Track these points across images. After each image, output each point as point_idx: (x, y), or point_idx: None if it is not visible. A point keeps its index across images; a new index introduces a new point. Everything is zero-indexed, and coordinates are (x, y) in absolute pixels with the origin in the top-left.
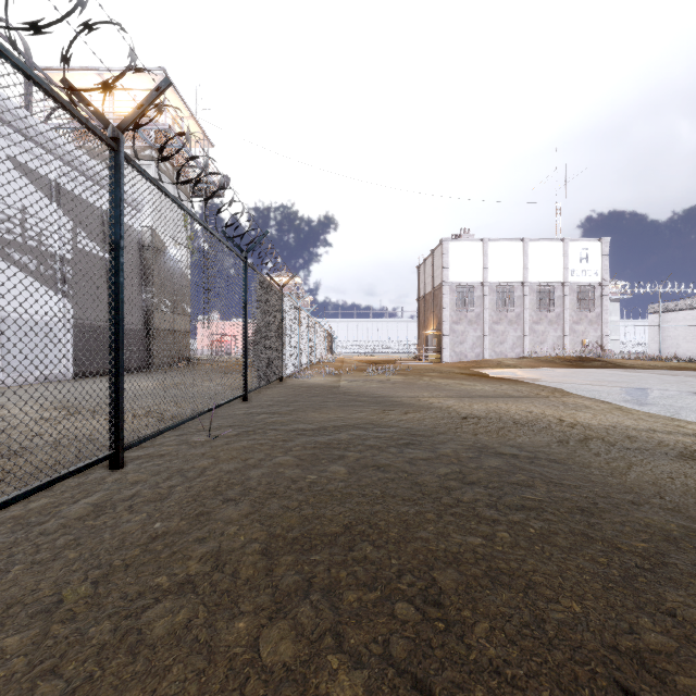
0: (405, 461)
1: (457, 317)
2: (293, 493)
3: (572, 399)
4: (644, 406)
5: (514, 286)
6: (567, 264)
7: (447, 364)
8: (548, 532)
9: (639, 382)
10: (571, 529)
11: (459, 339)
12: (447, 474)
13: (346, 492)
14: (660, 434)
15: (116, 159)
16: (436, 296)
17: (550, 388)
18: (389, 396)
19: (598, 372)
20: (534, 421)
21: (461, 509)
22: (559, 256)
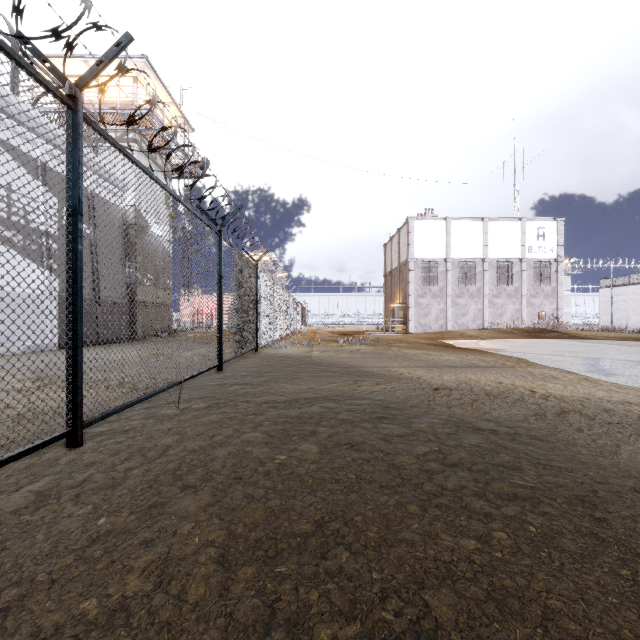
0: (379, 438)
1: (422, 290)
2: (259, 478)
3: (538, 369)
4: (610, 376)
5: (475, 262)
6: (524, 242)
7: (413, 335)
8: (551, 531)
9: (598, 352)
10: (576, 526)
11: (424, 312)
12: (426, 454)
13: (318, 476)
14: (637, 407)
15: (74, 118)
16: (402, 271)
17: (515, 358)
18: (360, 366)
19: (556, 342)
20: (506, 392)
21: (447, 499)
22: (517, 234)
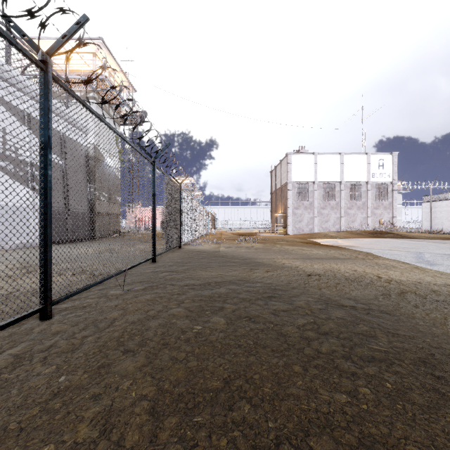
0: (270, 313)
1: (297, 204)
2: (181, 343)
3: (381, 261)
4: (434, 266)
5: (335, 184)
6: (369, 170)
7: (291, 236)
8: (403, 387)
9: (423, 248)
10: (422, 383)
11: (298, 219)
12: (304, 325)
13: (225, 342)
14: None
15: (45, 77)
16: (283, 190)
17: (364, 253)
18: (254, 258)
19: (393, 241)
20: (360, 278)
21: (322, 361)
22: (364, 164)
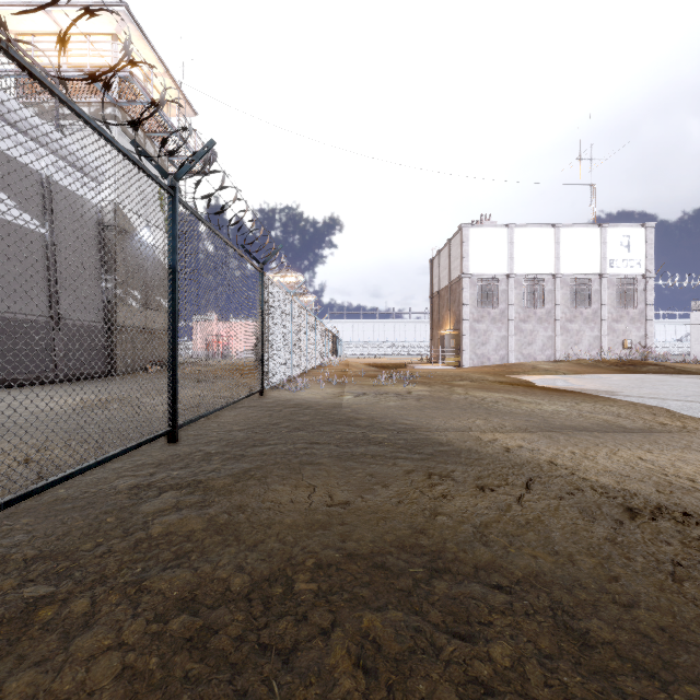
0: None
1: (478, 314)
2: None
3: None
4: None
5: (545, 279)
6: (605, 253)
7: (471, 369)
8: None
9: None
10: None
11: (481, 340)
12: None
13: None
14: None
15: None
16: (454, 291)
17: (661, 410)
18: (423, 428)
19: (672, 380)
20: None
21: None
22: (596, 244)
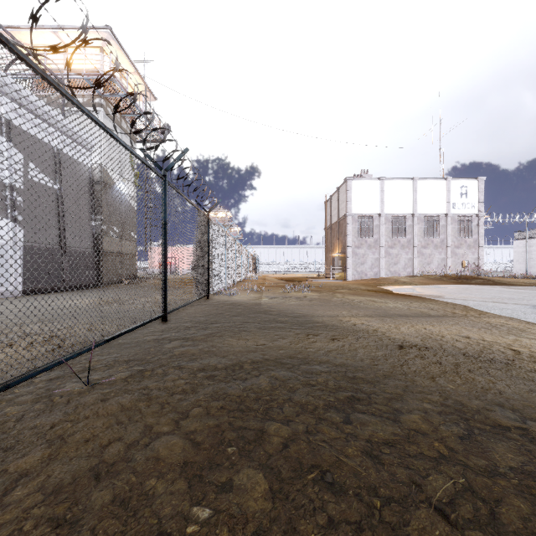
0: (362, 451)
1: (358, 242)
2: None
3: (494, 319)
4: None
5: (406, 217)
6: (449, 199)
7: (352, 282)
8: None
9: (535, 299)
10: None
11: (360, 261)
12: (453, 501)
13: None
14: None
15: None
16: (341, 225)
17: (460, 306)
18: (310, 315)
19: (486, 289)
20: (485, 352)
21: None
22: (443, 192)
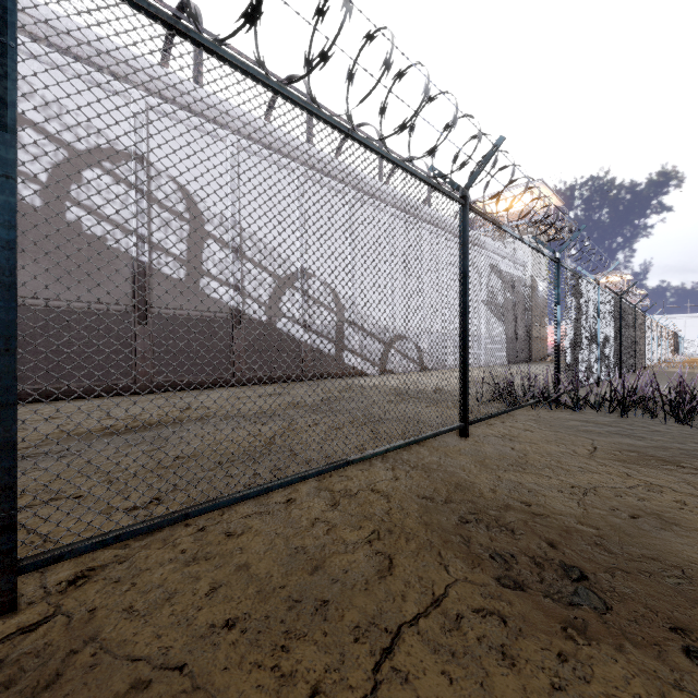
0: None
1: None
2: None
3: None
4: None
5: None
6: None
7: None
8: None
9: None
10: None
11: None
12: None
13: None
14: None
15: (620, 303)
16: None
17: None
18: None
19: None
20: None
21: None
22: None
